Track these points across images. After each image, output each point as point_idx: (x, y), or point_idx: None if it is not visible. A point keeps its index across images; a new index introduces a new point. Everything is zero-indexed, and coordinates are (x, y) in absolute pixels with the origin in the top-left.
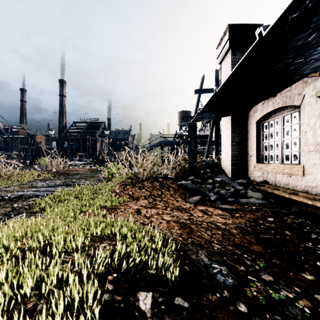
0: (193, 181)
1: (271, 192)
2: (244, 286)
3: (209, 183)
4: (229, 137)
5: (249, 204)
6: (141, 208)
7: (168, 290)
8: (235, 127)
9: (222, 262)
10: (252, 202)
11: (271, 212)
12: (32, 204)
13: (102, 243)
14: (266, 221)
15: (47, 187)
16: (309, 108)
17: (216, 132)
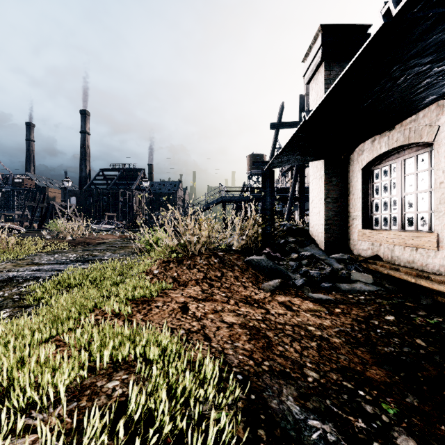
0: (269, 256)
1: (387, 274)
2: None
3: (292, 258)
4: (321, 190)
5: (355, 292)
6: (190, 300)
7: None
8: (331, 176)
9: (324, 413)
10: (358, 289)
11: (389, 306)
12: (26, 292)
13: (110, 379)
14: (383, 321)
15: (54, 264)
16: None
17: (300, 183)
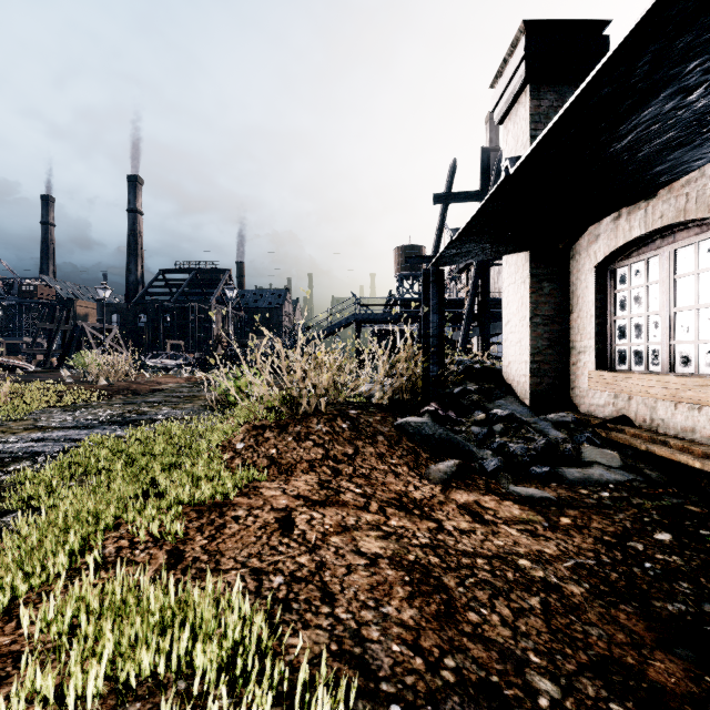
0: (436, 417)
1: (646, 451)
2: None
3: (476, 421)
4: (524, 304)
5: (591, 483)
6: (297, 505)
7: None
8: (541, 279)
9: None
10: (597, 477)
11: (657, 512)
12: (10, 482)
13: None
14: (652, 543)
15: (71, 428)
16: None
17: (483, 292)
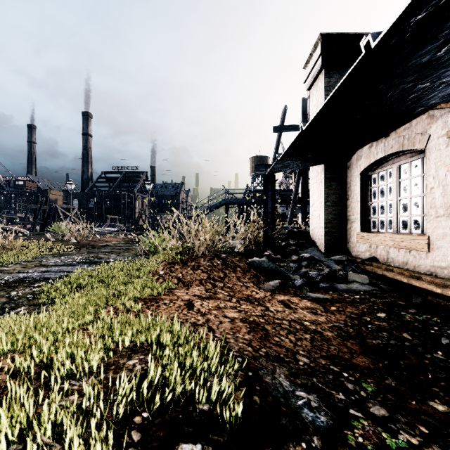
0: (270, 258)
1: (382, 275)
2: (344, 428)
3: (293, 260)
4: (321, 194)
5: (351, 291)
6: (194, 298)
7: (227, 439)
8: (331, 180)
9: (310, 387)
10: (354, 288)
11: (382, 304)
12: (38, 291)
13: (130, 358)
14: (375, 317)
15: (61, 265)
16: (437, 154)
17: (303, 186)
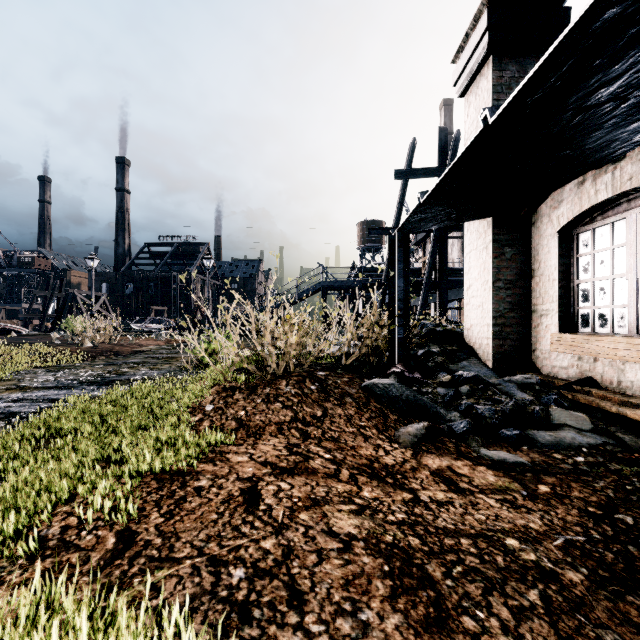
0: (402, 378)
1: (617, 413)
2: None
3: (442, 382)
4: (486, 268)
5: (563, 447)
6: (264, 473)
7: None
8: (503, 244)
9: None
10: (569, 441)
11: (639, 480)
12: None
13: None
14: None
15: (51, 388)
16: None
17: (441, 261)
